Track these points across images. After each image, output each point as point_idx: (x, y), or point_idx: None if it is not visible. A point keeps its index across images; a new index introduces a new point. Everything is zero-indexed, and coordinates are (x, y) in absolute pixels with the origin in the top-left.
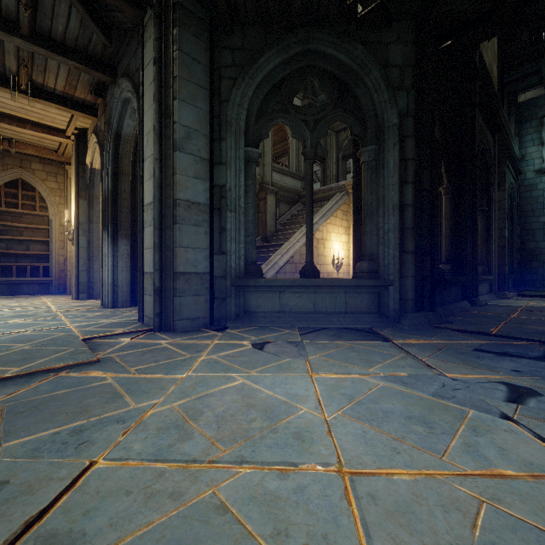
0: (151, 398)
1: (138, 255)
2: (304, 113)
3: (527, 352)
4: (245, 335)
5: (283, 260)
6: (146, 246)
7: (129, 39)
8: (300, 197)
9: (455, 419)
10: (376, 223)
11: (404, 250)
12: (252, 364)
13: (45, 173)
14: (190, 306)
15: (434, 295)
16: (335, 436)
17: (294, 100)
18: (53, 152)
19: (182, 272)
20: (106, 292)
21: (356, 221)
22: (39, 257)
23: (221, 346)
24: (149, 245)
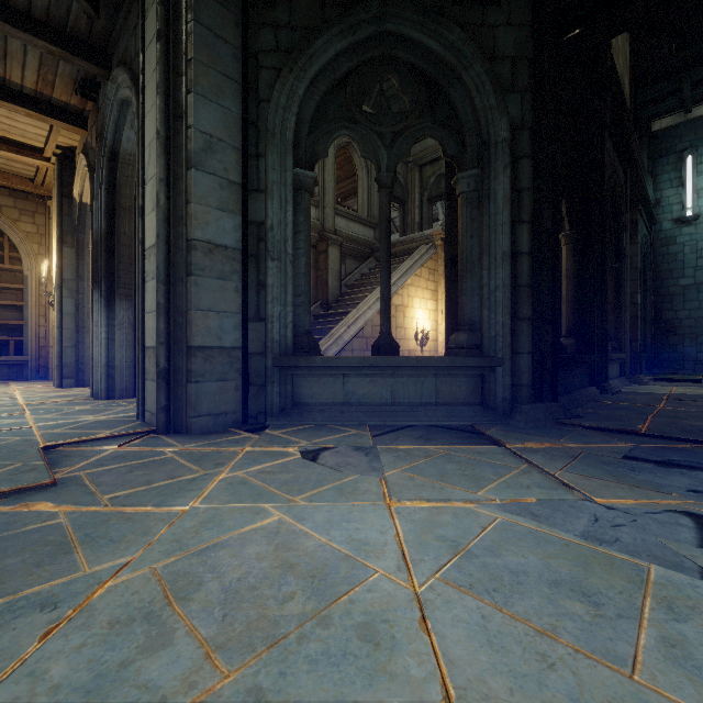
0: (120, 552)
1: (137, 323)
2: (378, 123)
3: (699, 459)
4: (292, 437)
5: (350, 333)
6: (147, 309)
7: (126, 11)
8: (372, 250)
9: (631, 585)
10: (479, 279)
11: (518, 316)
12: (298, 486)
13: (17, 210)
14: (212, 397)
15: (557, 380)
16: (433, 629)
17: None
18: (28, 182)
19: (200, 347)
20: (98, 376)
21: (449, 278)
22: (9, 328)
23: (255, 455)
24: (152, 307)
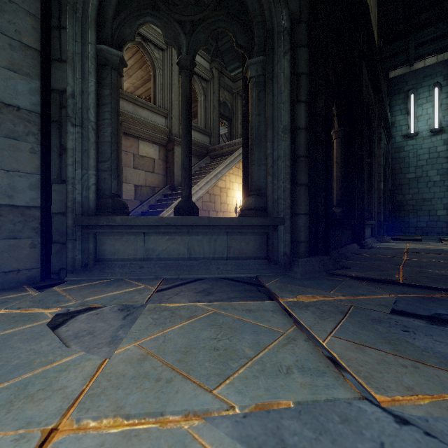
0: None
1: None
2: (179, 13)
3: None
4: (69, 295)
5: None
6: None
7: None
8: (208, 151)
9: None
10: (265, 151)
11: (297, 182)
12: None
13: None
14: None
15: (329, 237)
16: None
17: (202, 62)
18: None
19: None
20: None
21: (246, 155)
22: None
23: None
24: None
